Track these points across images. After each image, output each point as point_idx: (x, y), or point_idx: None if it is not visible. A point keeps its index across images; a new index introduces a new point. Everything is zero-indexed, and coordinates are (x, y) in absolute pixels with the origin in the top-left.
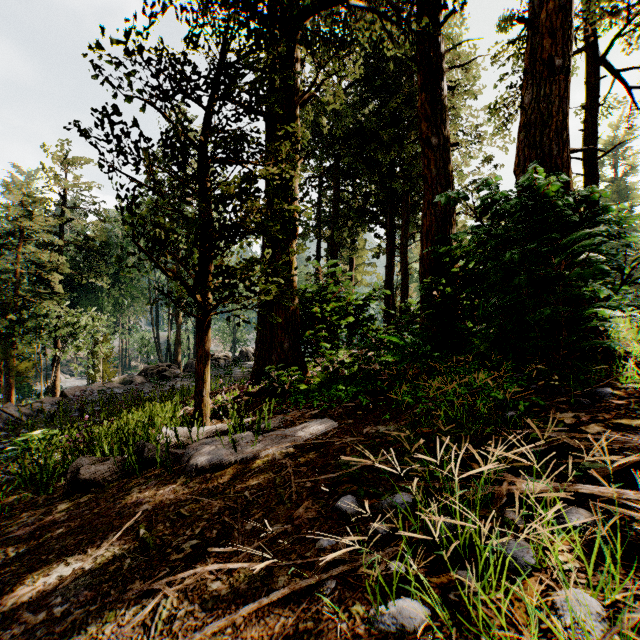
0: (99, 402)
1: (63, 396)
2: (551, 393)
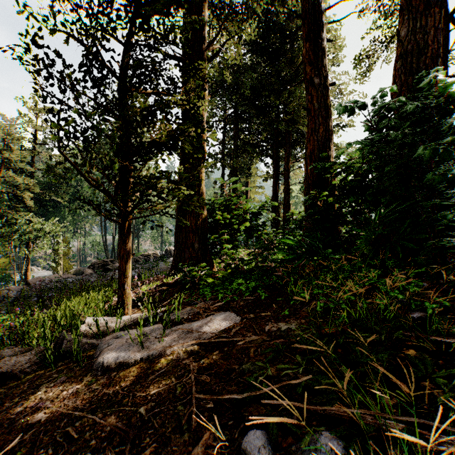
0: (54, 289)
1: (27, 284)
2: (444, 291)
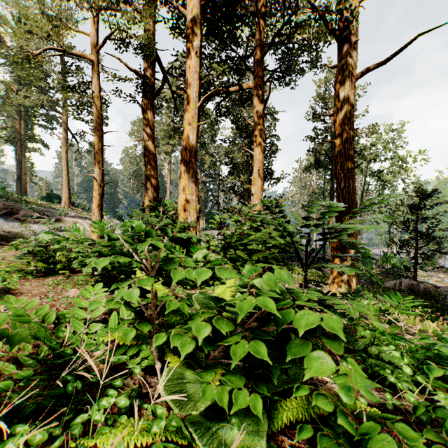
0: None
1: None
2: None
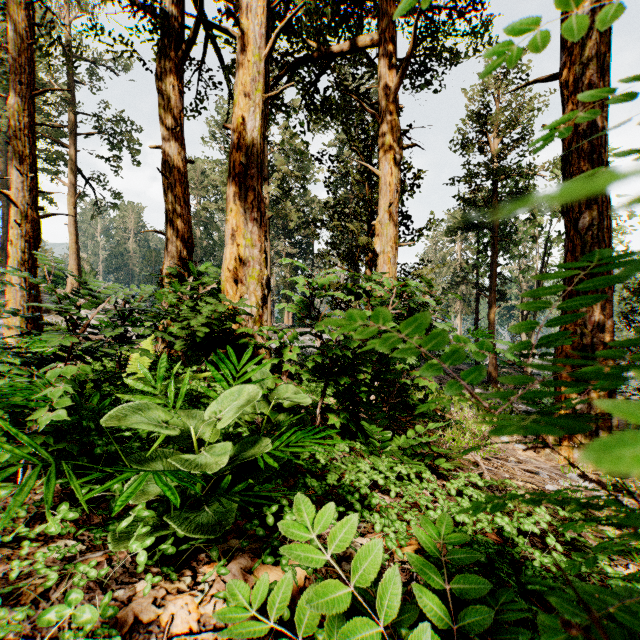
0: None
1: None
2: None
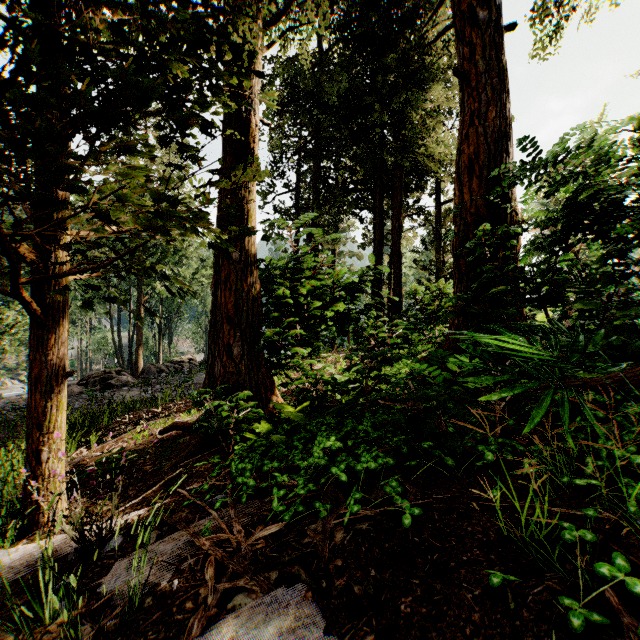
0: (0, 425)
1: None
2: None
